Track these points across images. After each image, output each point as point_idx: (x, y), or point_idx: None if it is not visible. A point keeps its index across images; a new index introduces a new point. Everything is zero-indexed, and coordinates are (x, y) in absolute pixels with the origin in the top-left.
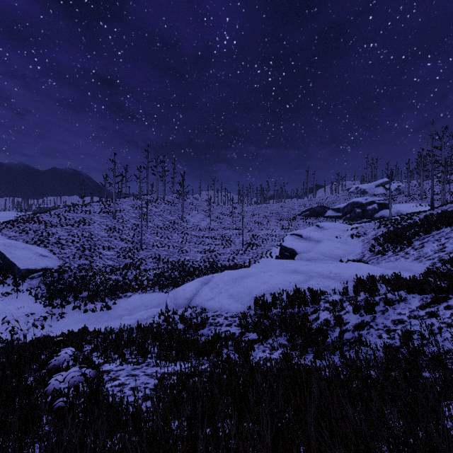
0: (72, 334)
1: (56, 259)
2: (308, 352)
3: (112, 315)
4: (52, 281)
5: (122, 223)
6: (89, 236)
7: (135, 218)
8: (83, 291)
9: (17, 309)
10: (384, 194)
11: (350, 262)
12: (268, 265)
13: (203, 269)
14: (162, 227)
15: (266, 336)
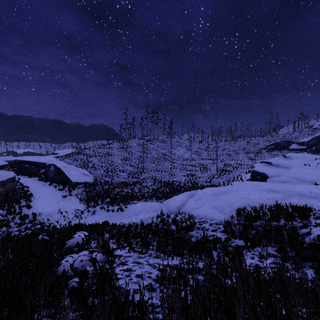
0: (98, 225)
1: (92, 177)
2: (305, 267)
3: (124, 215)
4: (89, 190)
5: (131, 155)
6: (111, 163)
7: (139, 151)
8: (107, 198)
9: (70, 206)
10: None
11: None
12: (243, 185)
13: (187, 187)
14: (157, 158)
15: (254, 244)
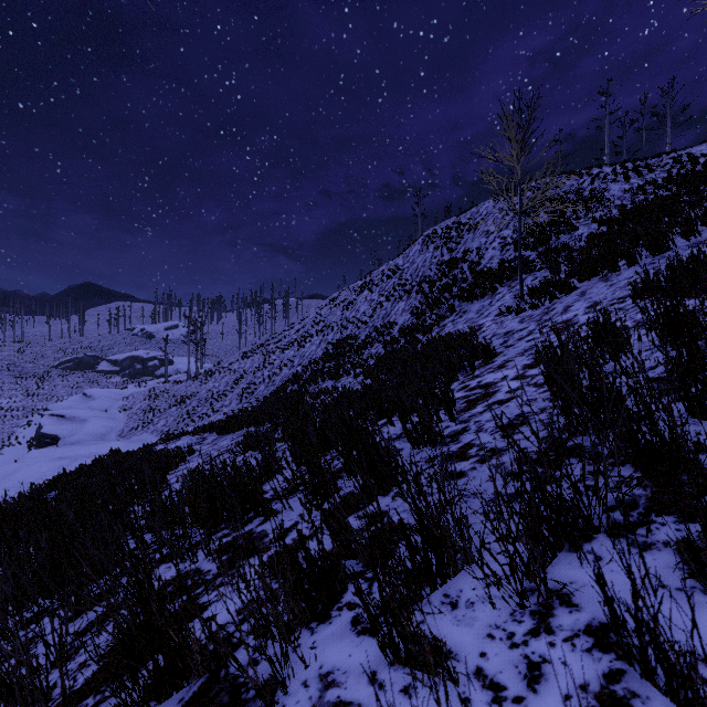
0: None
1: None
2: None
3: None
4: None
5: None
6: None
7: None
8: None
9: None
10: (161, 356)
11: (112, 440)
12: (32, 458)
13: None
14: None
15: None
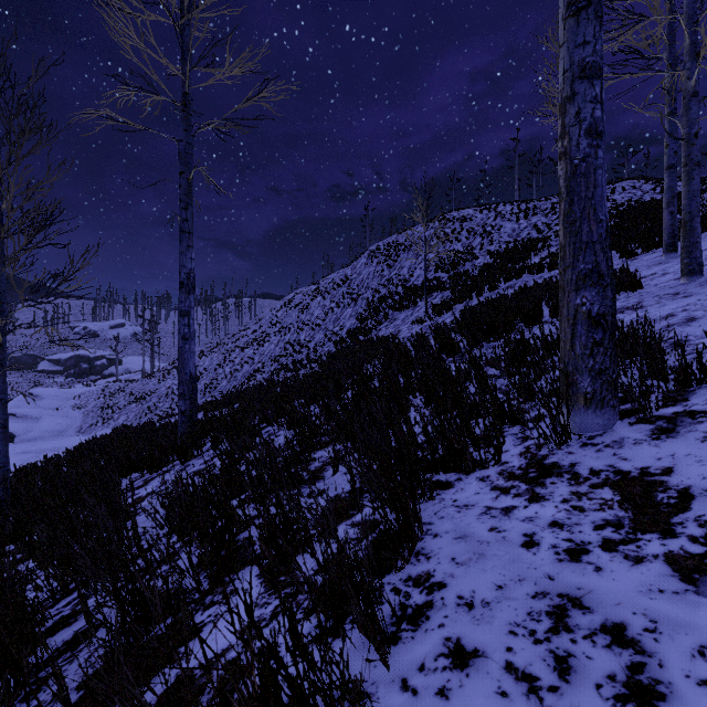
0: None
1: None
2: None
3: None
4: None
5: None
6: None
7: None
8: None
9: None
10: (112, 355)
11: (71, 436)
12: None
13: None
14: None
15: None
